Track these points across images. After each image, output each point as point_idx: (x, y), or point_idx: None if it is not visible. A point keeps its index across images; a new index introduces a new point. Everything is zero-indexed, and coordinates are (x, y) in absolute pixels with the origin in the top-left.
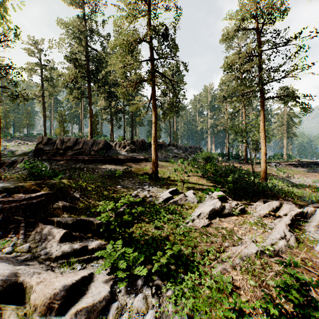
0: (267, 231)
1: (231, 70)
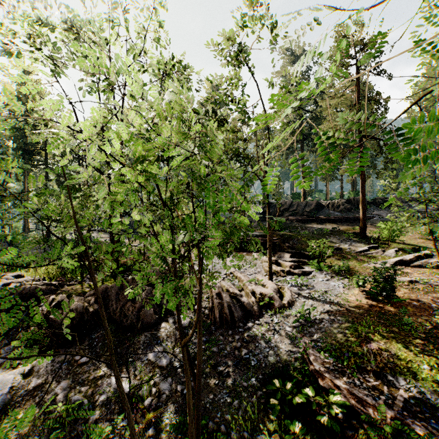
0: None
1: None
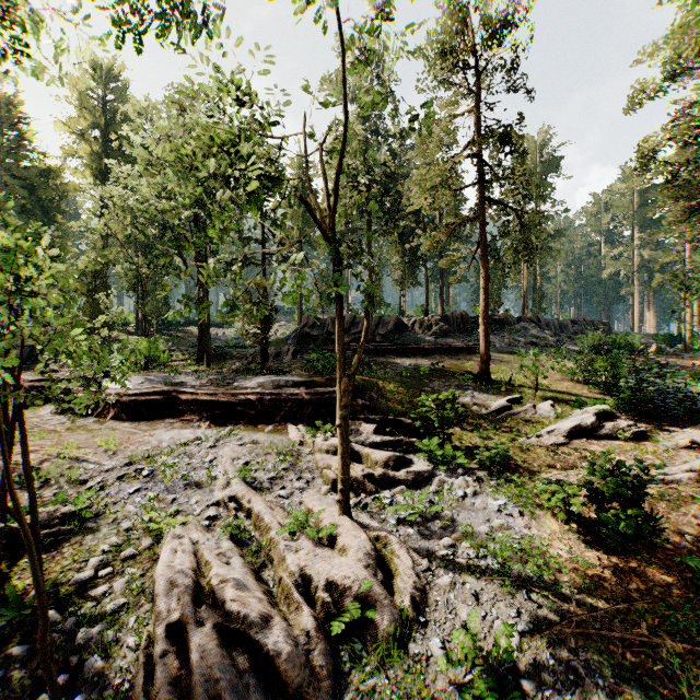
0: (674, 463)
1: (650, 169)
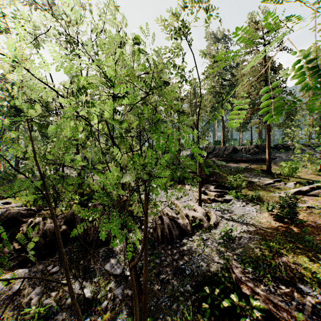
0: None
1: None
